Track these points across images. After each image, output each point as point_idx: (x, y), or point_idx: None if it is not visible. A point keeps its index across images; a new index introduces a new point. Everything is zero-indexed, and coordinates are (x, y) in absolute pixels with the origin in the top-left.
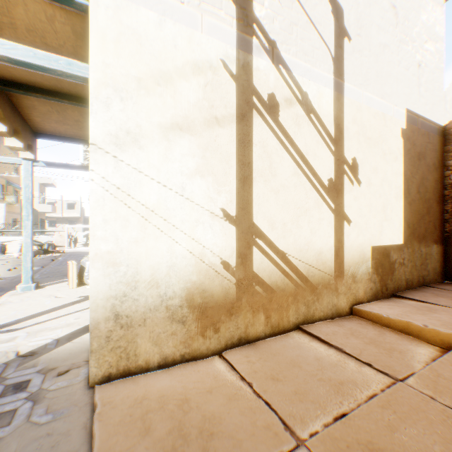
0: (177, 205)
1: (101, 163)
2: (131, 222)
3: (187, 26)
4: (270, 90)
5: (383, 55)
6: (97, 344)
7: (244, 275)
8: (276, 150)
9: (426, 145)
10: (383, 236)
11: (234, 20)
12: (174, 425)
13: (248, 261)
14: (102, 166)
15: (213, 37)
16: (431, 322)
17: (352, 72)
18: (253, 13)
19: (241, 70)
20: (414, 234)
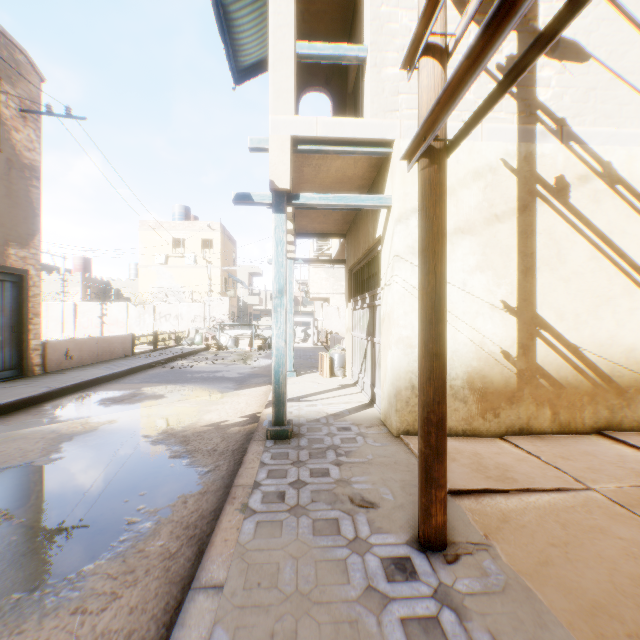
0: (459, 298)
1: (402, 269)
2: None
3: (468, 140)
4: (557, 173)
5: None
6: (399, 405)
7: (526, 367)
8: (565, 235)
9: None
10: None
11: (515, 116)
12: (474, 462)
13: (530, 353)
14: (403, 271)
15: (493, 140)
16: None
17: None
18: (536, 99)
19: (522, 162)
20: None
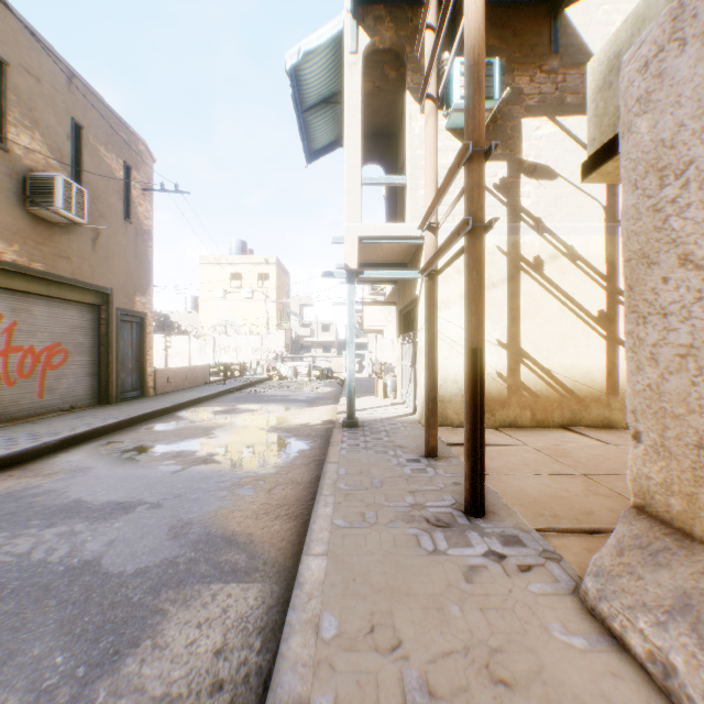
0: None
1: None
2: (444, 348)
3: None
4: (535, 254)
5: None
6: None
7: (513, 383)
8: (541, 296)
9: None
10: None
11: (506, 217)
12: None
13: (516, 374)
14: None
15: (491, 233)
16: None
17: None
18: (520, 205)
19: (511, 247)
20: None
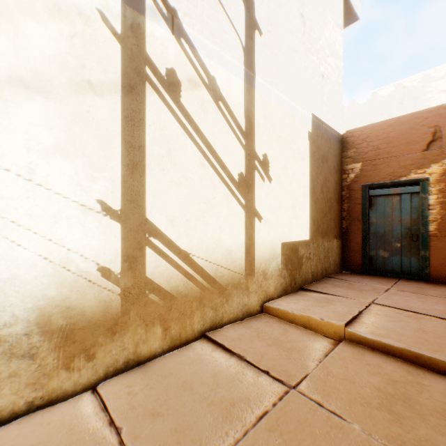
0: (21, 192)
1: None
2: None
3: None
4: (170, 65)
5: (293, 58)
6: None
7: (133, 283)
8: (177, 136)
9: (329, 149)
10: (293, 232)
11: None
12: None
13: (139, 265)
14: None
15: None
16: (328, 314)
17: (263, 67)
18: None
19: (129, 31)
20: (319, 230)
